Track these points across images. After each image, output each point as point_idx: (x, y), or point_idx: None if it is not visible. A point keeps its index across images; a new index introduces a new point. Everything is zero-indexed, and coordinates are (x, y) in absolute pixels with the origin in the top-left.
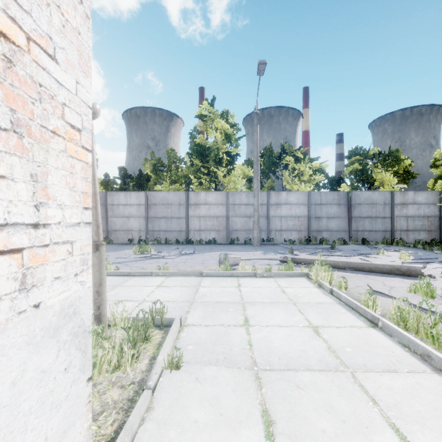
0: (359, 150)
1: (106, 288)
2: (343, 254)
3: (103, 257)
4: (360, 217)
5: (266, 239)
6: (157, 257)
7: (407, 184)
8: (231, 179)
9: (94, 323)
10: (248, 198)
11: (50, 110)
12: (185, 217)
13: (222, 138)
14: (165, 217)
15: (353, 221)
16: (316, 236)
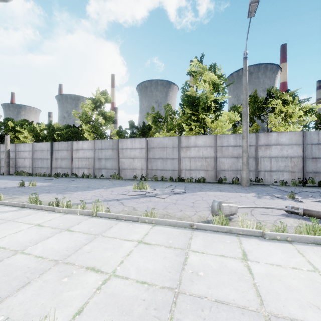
0: None
1: None
2: None
3: None
4: None
5: (254, 179)
6: (151, 196)
7: None
8: (218, 125)
9: None
10: (236, 140)
11: None
12: (177, 158)
13: (210, 89)
14: (161, 158)
15: None
16: (313, 178)
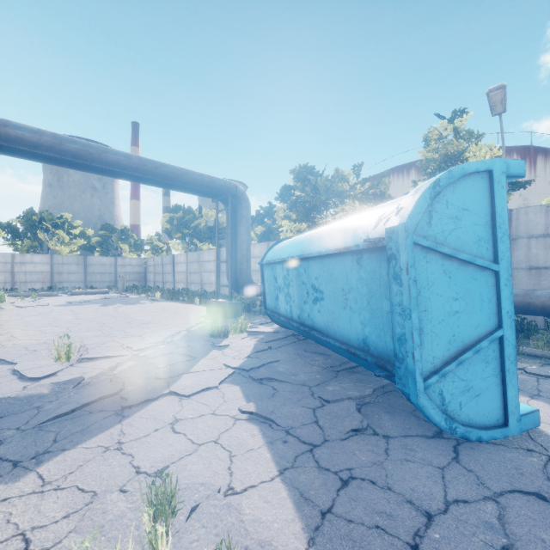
0: (108, 226)
1: None
2: None
3: None
4: (94, 273)
5: (10, 289)
6: None
7: (142, 251)
8: None
9: None
10: None
11: None
12: None
13: None
14: None
15: (89, 275)
16: (59, 286)
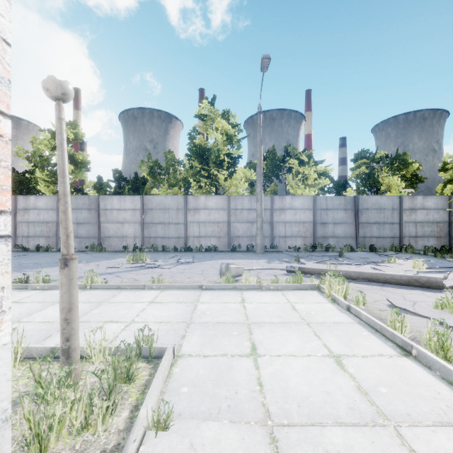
0: (365, 153)
1: (77, 314)
2: (352, 262)
3: (75, 275)
4: (368, 223)
5: (269, 246)
6: (152, 267)
7: (414, 188)
8: (232, 183)
9: (56, 365)
10: (251, 203)
11: None
12: (183, 223)
13: (223, 139)
14: (162, 222)
15: (361, 227)
16: (322, 243)
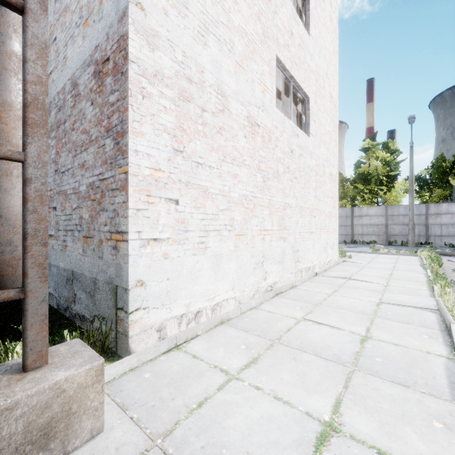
0: None
1: None
2: None
3: None
4: None
5: (424, 243)
6: None
7: None
8: (391, 195)
9: None
10: (406, 210)
11: (336, 217)
12: (350, 225)
13: (383, 163)
14: None
15: None
16: None
